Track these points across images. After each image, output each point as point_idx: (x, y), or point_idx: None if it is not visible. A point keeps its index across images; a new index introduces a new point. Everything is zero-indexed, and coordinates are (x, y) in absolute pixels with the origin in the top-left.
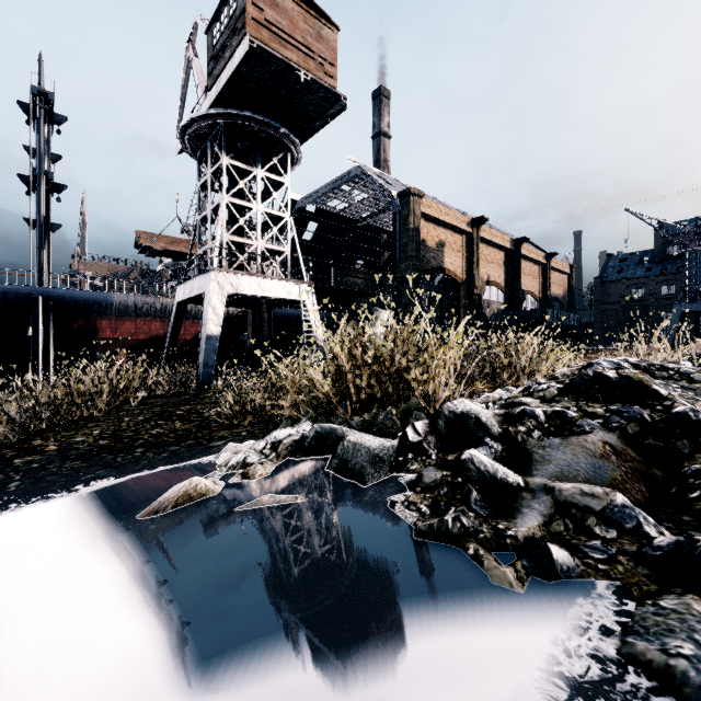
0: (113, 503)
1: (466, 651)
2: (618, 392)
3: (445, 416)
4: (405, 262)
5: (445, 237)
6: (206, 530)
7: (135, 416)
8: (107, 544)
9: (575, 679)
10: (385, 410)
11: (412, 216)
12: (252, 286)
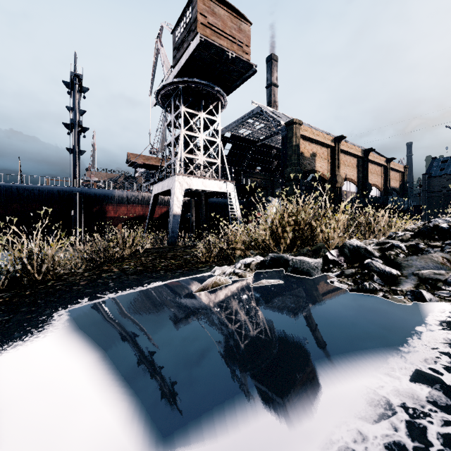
0: (172, 290)
1: (392, 315)
2: (449, 235)
3: (347, 247)
4: (290, 167)
5: (316, 150)
6: (240, 292)
7: (146, 257)
8: (189, 301)
9: (441, 320)
10: (304, 248)
11: (294, 137)
12: (198, 184)
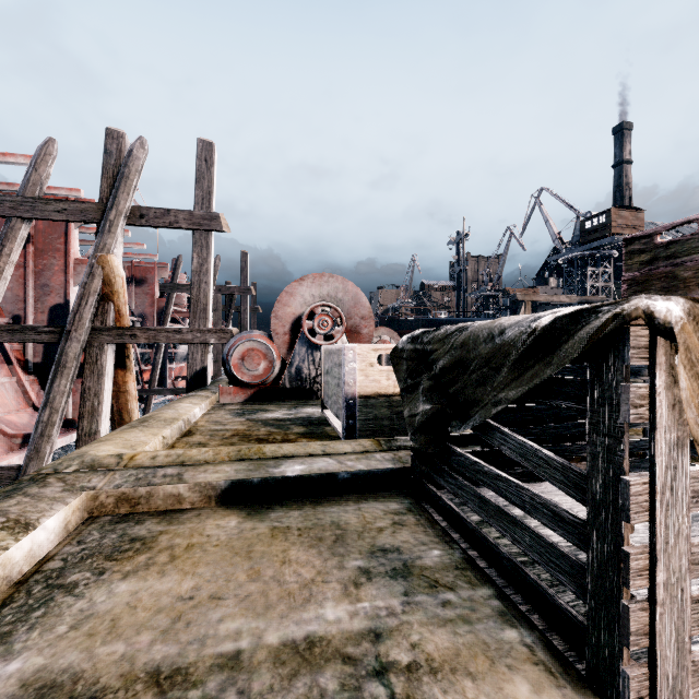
0: None
1: None
2: None
3: None
4: None
5: None
6: None
7: None
8: None
9: None
10: None
11: None
12: None
